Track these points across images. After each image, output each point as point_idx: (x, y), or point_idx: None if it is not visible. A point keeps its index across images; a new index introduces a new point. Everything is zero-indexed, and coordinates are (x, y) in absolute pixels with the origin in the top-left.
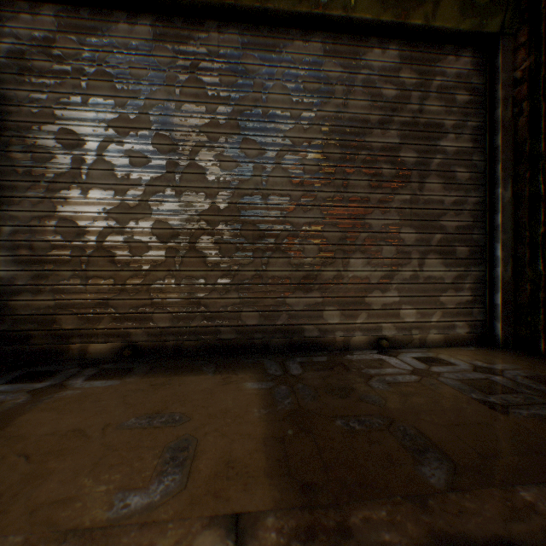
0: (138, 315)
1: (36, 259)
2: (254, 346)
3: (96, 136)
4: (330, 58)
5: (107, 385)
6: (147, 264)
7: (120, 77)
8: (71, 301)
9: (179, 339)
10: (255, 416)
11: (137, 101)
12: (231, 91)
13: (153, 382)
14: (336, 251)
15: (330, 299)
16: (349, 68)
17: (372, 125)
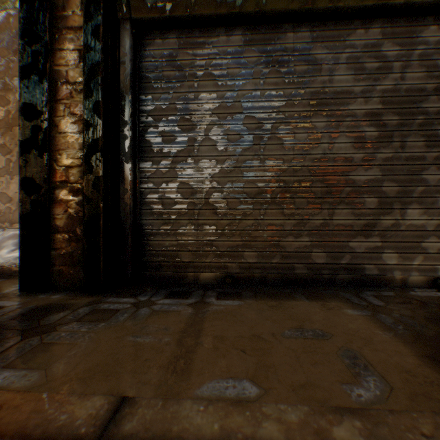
0: (233, 253)
1: (164, 212)
2: (323, 280)
3: (204, 121)
4: (388, 40)
5: (236, 304)
6: (239, 215)
7: (220, 76)
8: (187, 241)
9: (263, 272)
10: (385, 337)
11: (232, 92)
12: (303, 77)
13: (268, 304)
14: (393, 202)
15: (388, 243)
16: (405, 46)
17: (427, 93)
